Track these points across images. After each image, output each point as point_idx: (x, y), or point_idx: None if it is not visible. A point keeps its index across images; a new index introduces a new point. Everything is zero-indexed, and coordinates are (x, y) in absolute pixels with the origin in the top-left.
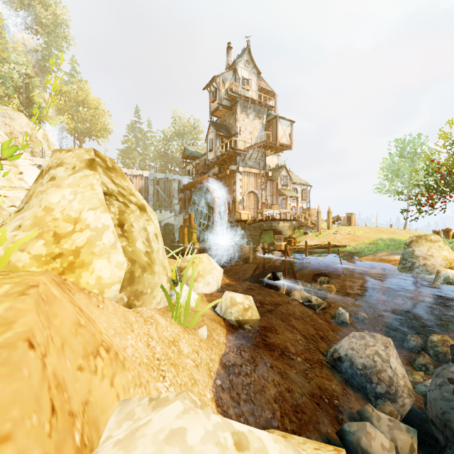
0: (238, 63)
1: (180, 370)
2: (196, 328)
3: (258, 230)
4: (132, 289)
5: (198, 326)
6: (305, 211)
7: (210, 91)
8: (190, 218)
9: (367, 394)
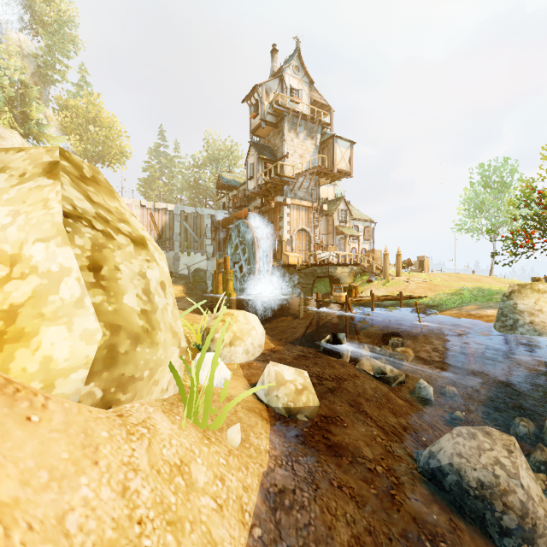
0: (286, 69)
1: (186, 532)
2: (224, 428)
3: (310, 278)
4: (112, 374)
5: (228, 424)
6: (368, 254)
7: (250, 105)
8: (225, 262)
9: (487, 528)
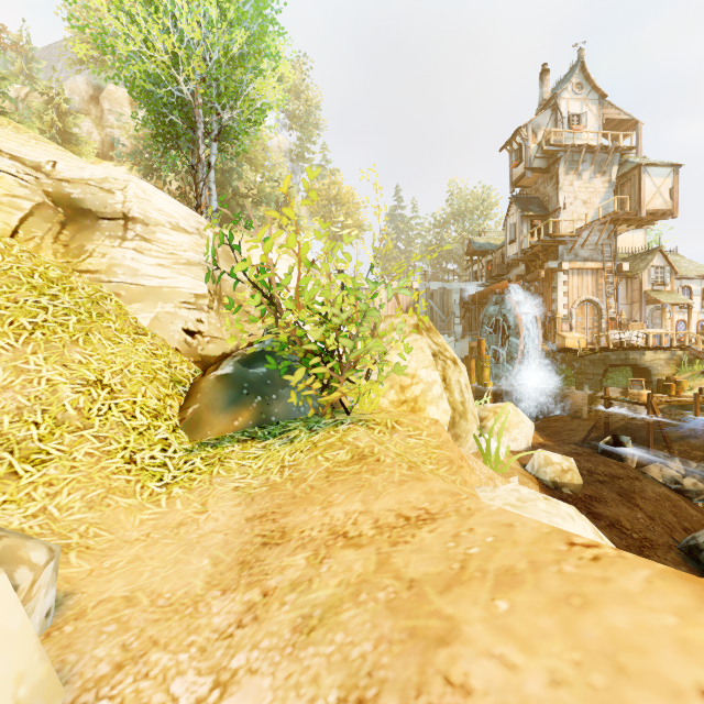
0: (561, 93)
1: None
2: (507, 477)
3: (599, 366)
4: (454, 431)
5: (509, 476)
6: None
7: (511, 151)
8: (479, 346)
9: None
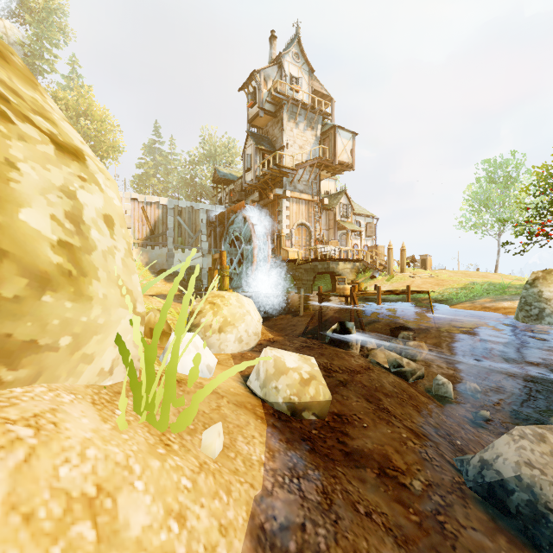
0: (285, 56)
1: None
2: (198, 430)
3: (311, 274)
4: None
5: (205, 423)
6: (371, 250)
7: (248, 93)
8: (221, 257)
9: None
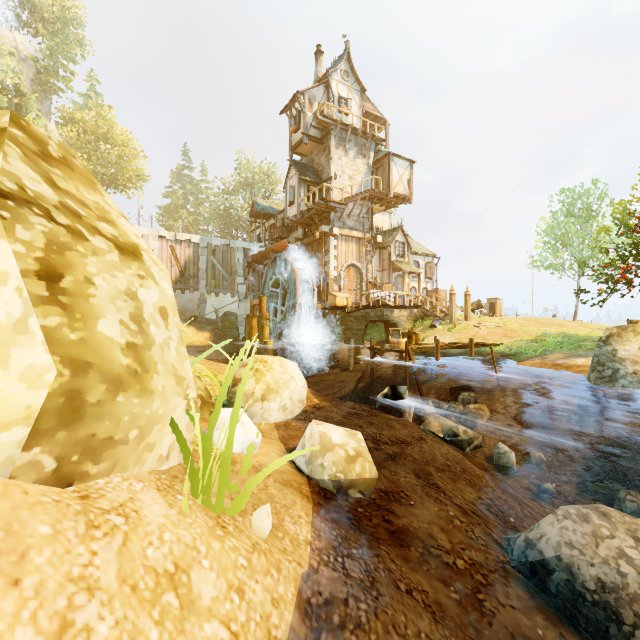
0: (332, 74)
1: None
2: (248, 511)
3: (362, 322)
4: (74, 434)
5: (254, 504)
6: (431, 294)
7: (290, 116)
8: (260, 303)
9: None
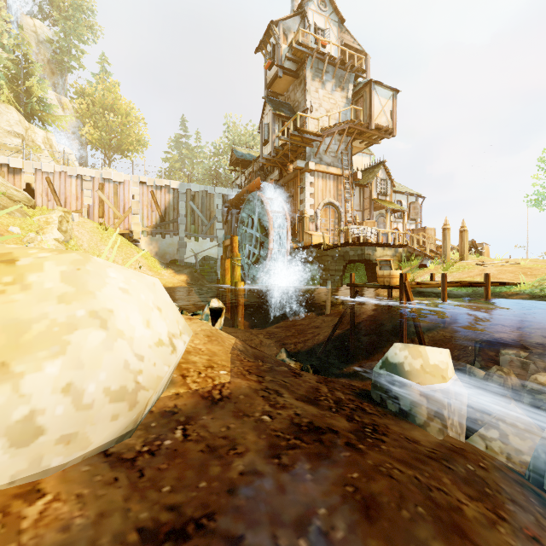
0: (309, 4)
1: None
2: None
3: (340, 262)
4: None
5: None
6: (417, 233)
7: (265, 54)
8: (232, 243)
9: None
